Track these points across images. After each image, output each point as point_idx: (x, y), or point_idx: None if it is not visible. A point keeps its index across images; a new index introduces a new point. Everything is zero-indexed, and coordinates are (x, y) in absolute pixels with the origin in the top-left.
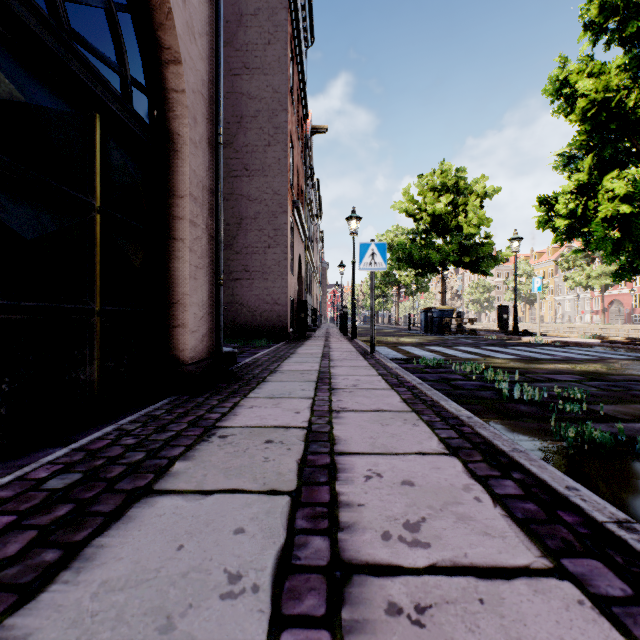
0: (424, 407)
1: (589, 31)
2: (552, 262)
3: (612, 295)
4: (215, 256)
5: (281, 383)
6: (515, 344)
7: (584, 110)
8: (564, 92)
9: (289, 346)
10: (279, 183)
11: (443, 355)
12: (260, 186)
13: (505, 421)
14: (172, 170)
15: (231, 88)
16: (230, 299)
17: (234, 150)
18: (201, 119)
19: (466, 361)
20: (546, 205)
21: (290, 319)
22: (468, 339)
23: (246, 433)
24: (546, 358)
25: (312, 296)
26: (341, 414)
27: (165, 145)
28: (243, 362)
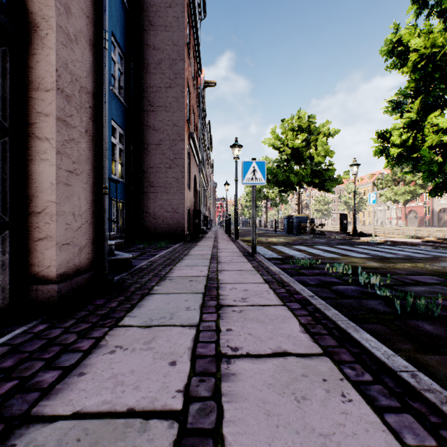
0: (335, 343)
1: (415, 5)
2: (370, 184)
3: (410, 207)
4: (100, 164)
5: (166, 297)
6: (358, 243)
7: (415, 63)
8: (396, 52)
9: (184, 247)
10: (178, 117)
11: (310, 254)
12: (163, 119)
13: (430, 357)
14: (36, 59)
15: (139, 40)
16: (138, 208)
17: (142, 90)
18: (78, 12)
19: (331, 261)
20: (382, 138)
21: (187, 224)
22: (321, 239)
23: (67, 445)
24: (392, 257)
25: (205, 206)
26: (233, 366)
27: (27, 30)
28: (138, 266)
